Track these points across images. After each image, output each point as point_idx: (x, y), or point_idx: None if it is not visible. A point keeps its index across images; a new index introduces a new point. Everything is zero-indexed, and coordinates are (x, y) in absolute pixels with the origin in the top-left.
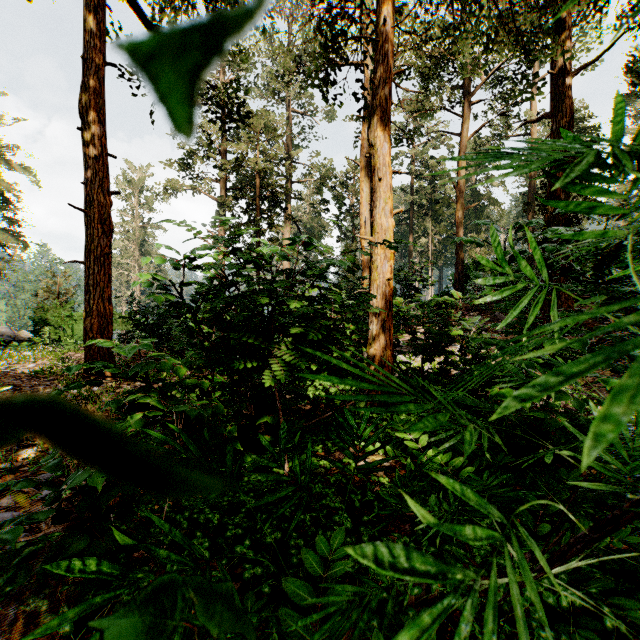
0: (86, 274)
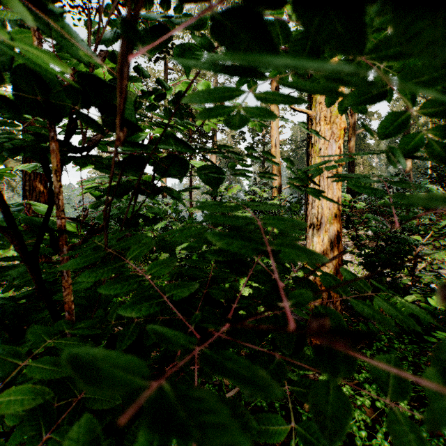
0: (23, 180)
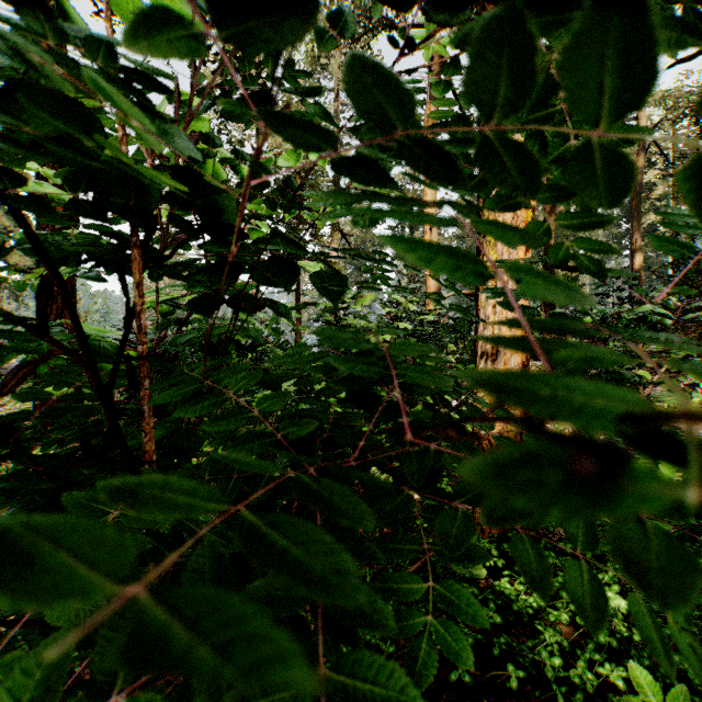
0: None
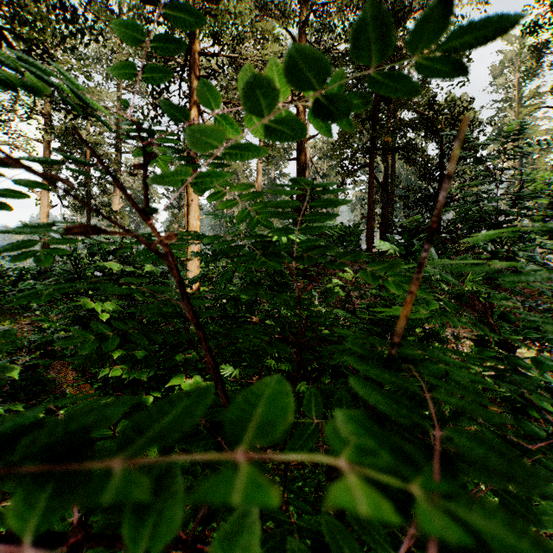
0: None
